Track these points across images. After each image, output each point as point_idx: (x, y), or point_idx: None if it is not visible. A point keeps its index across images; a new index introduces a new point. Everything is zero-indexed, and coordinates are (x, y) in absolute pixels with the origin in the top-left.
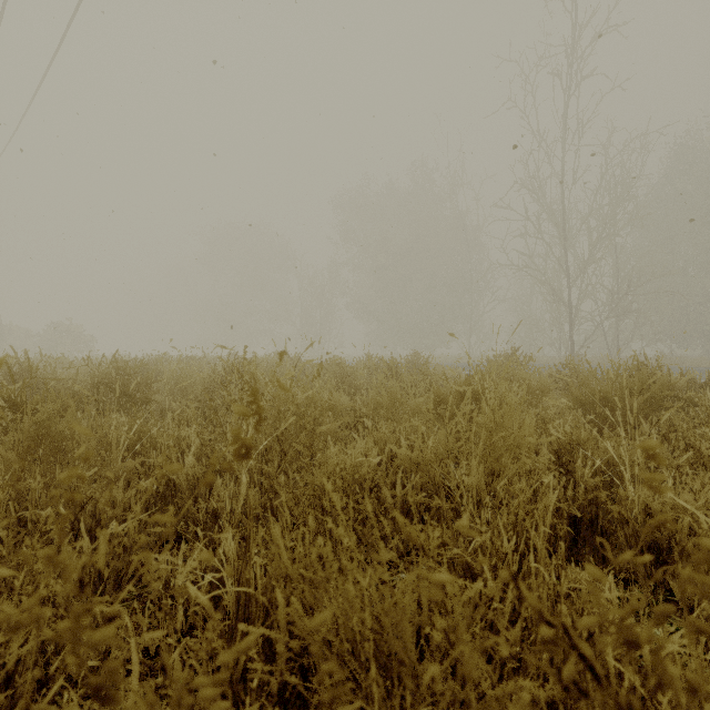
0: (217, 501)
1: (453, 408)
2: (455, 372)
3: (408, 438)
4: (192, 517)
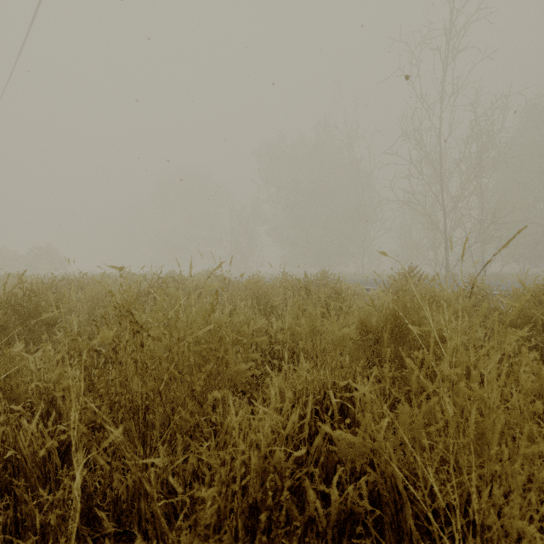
0: (71, 488)
1: (386, 341)
2: (359, 288)
3: (335, 382)
4: (30, 515)
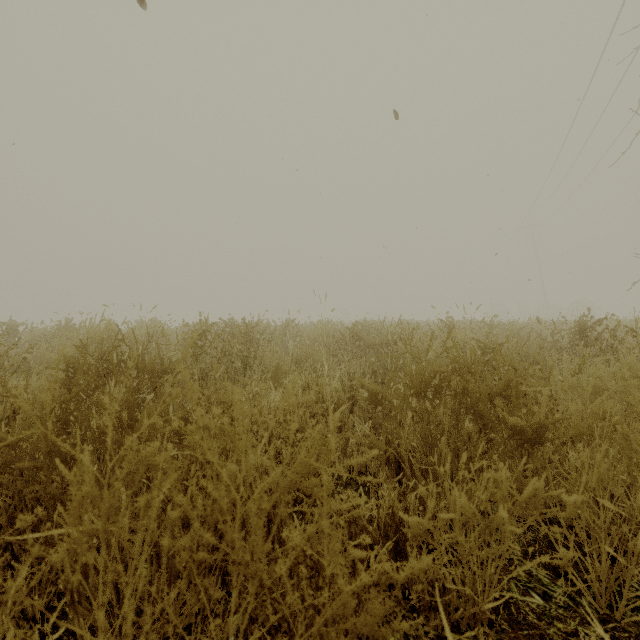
0: None
1: None
2: None
3: None
4: None
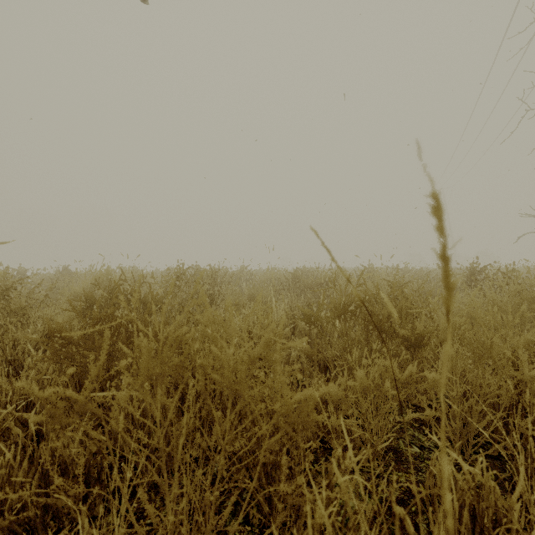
0: None
1: None
2: None
3: None
4: None
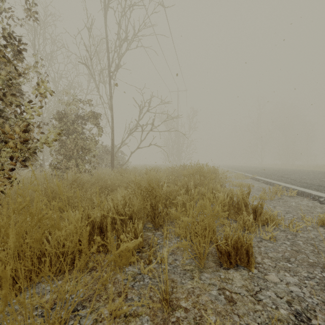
0: None
1: None
2: None
3: None
4: None
